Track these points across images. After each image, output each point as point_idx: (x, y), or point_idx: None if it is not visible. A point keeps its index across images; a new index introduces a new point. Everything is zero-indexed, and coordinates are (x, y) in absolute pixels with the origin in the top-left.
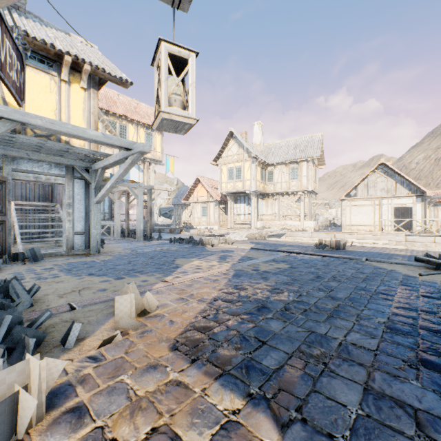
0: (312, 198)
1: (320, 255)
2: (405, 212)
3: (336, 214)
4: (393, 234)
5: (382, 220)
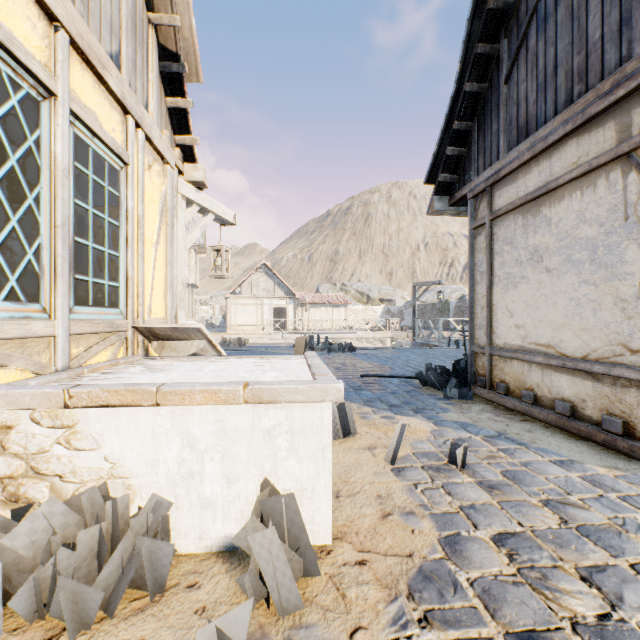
0: (193, 292)
1: (233, 349)
2: (281, 312)
3: (215, 312)
4: (274, 333)
5: (264, 320)
